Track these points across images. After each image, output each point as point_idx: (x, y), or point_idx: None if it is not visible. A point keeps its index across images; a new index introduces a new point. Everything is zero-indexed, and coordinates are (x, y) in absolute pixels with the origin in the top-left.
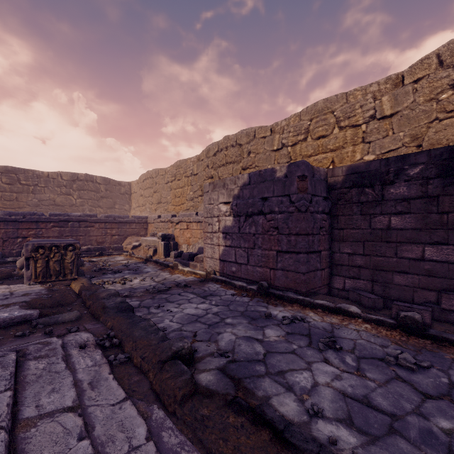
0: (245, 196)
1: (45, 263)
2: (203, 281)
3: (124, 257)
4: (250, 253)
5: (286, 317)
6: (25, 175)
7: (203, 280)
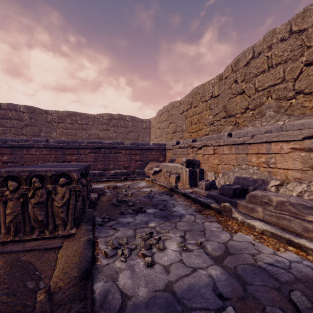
0: None
1: (20, 207)
2: None
3: (146, 183)
4: None
5: None
6: (80, 117)
7: None
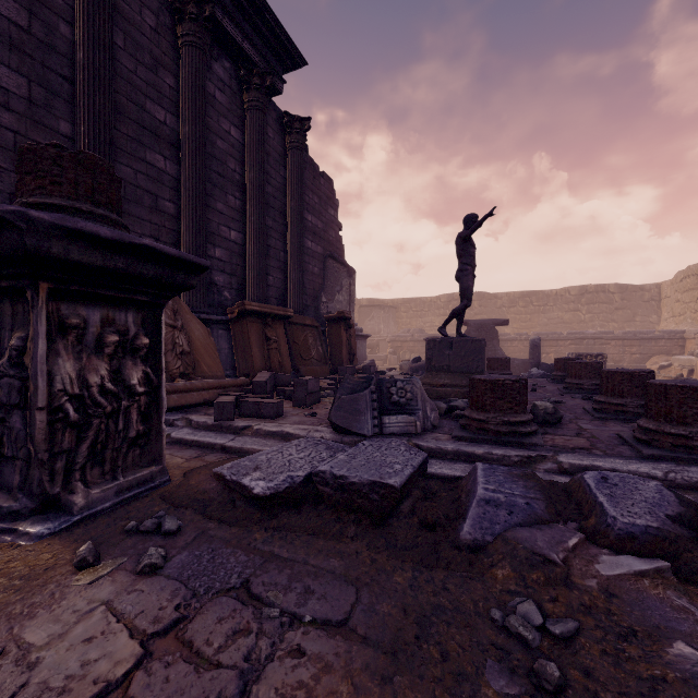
0: None
1: None
2: None
3: None
4: None
5: None
6: (536, 297)
7: None
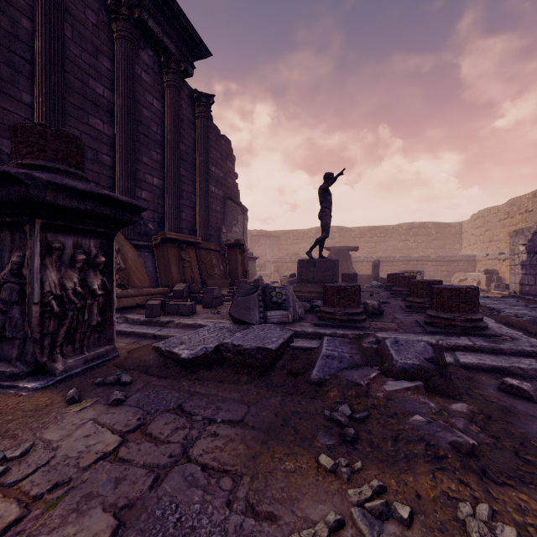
0: (534, 240)
1: None
2: (503, 297)
3: None
4: (536, 278)
5: (534, 305)
6: (379, 230)
7: (503, 296)
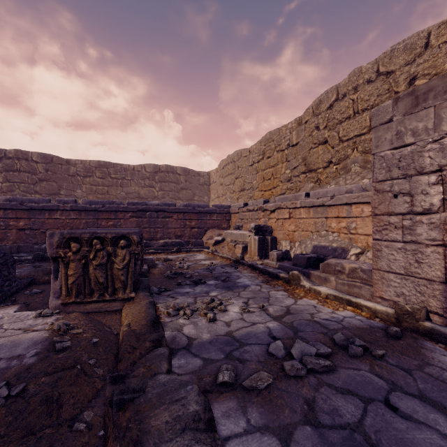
0: None
1: (81, 268)
2: (400, 337)
3: (205, 256)
4: None
5: None
6: (115, 169)
7: (400, 333)
